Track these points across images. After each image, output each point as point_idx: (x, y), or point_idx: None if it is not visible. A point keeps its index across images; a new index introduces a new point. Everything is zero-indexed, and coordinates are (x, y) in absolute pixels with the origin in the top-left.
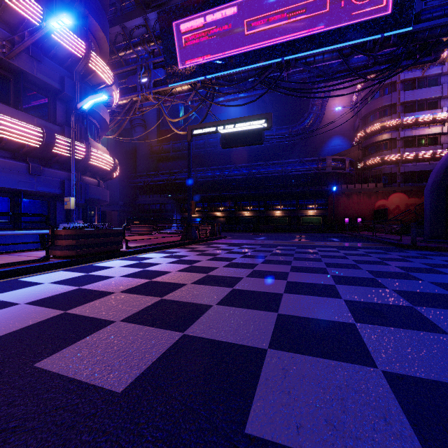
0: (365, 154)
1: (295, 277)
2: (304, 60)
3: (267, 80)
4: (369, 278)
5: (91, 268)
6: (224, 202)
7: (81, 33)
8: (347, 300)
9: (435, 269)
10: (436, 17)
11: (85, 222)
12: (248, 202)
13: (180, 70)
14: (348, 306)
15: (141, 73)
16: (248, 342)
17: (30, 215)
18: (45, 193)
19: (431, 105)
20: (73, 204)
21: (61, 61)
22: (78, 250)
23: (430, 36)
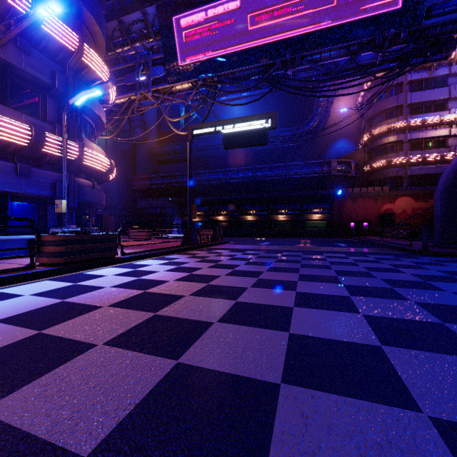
0: (371, 157)
1: (304, 287)
2: (310, 57)
3: (271, 78)
4: (385, 288)
5: (80, 277)
6: (226, 206)
7: (74, 25)
8: (367, 315)
9: (454, 278)
10: (448, 12)
11: (79, 226)
12: (251, 206)
13: (181, 67)
14: (369, 323)
15: (140, 71)
16: (256, 374)
17: (12, 218)
18: (34, 195)
19: (438, 107)
20: (65, 207)
21: (53, 54)
22: (67, 257)
23: (442, 32)
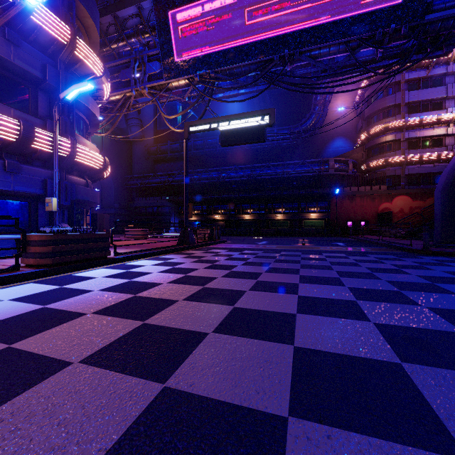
0: (368, 156)
1: (306, 290)
2: (309, 53)
3: (269, 75)
4: (393, 291)
5: (68, 279)
6: (223, 205)
7: (66, 17)
8: (378, 324)
9: None
10: (449, 7)
11: (71, 225)
12: (249, 205)
13: (177, 63)
14: (383, 333)
15: (135, 67)
16: (258, 403)
17: None
18: (24, 193)
19: (436, 106)
20: (56, 205)
21: (44, 47)
22: (55, 257)
23: (443, 28)
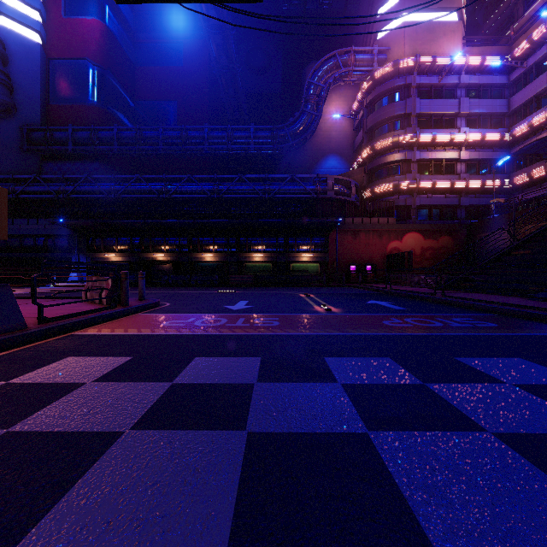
0: (371, 179)
1: None
2: None
3: None
4: None
5: None
6: (170, 237)
7: None
8: None
9: None
10: None
11: None
12: (211, 238)
13: None
14: None
15: None
16: None
17: None
18: None
19: (447, 123)
20: None
21: None
22: None
23: None
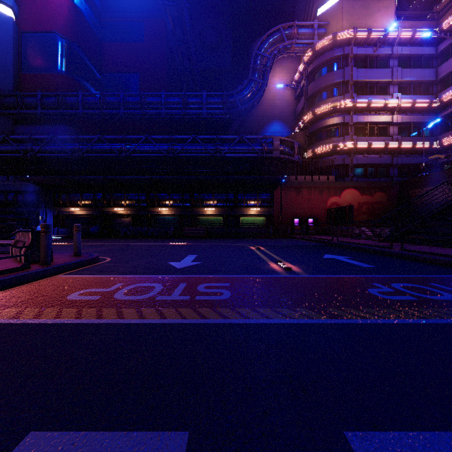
0: (312, 141)
1: None
2: None
3: None
4: None
5: None
6: (129, 193)
7: None
8: None
9: None
10: None
11: None
12: (167, 194)
13: None
14: None
15: None
16: None
17: None
18: None
19: (380, 90)
20: None
21: None
22: None
23: None
